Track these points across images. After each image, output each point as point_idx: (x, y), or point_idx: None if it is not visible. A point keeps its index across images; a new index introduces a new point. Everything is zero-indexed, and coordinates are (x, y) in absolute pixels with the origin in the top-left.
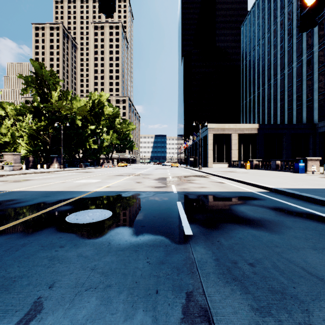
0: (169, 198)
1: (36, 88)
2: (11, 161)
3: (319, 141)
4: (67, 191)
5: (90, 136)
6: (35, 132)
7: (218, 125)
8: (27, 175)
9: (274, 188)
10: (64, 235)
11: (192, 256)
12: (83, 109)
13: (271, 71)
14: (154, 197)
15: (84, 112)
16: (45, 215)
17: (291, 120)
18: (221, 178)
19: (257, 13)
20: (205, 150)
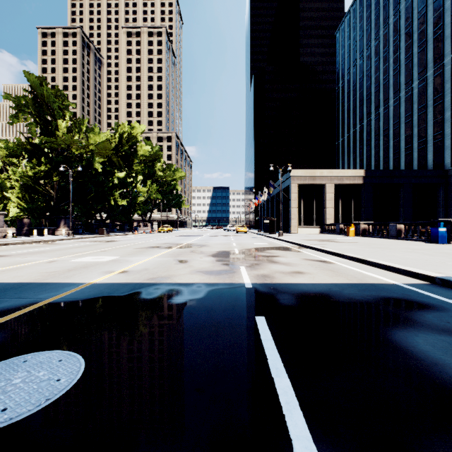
0: (238, 304)
1: (34, 114)
2: None
3: None
4: (39, 283)
5: (118, 187)
6: (31, 180)
7: (305, 171)
8: (5, 248)
9: (442, 278)
10: None
11: None
12: (105, 146)
13: (380, 94)
14: (206, 302)
15: (107, 152)
16: None
17: (411, 164)
18: (319, 252)
19: (360, 12)
20: (287, 208)
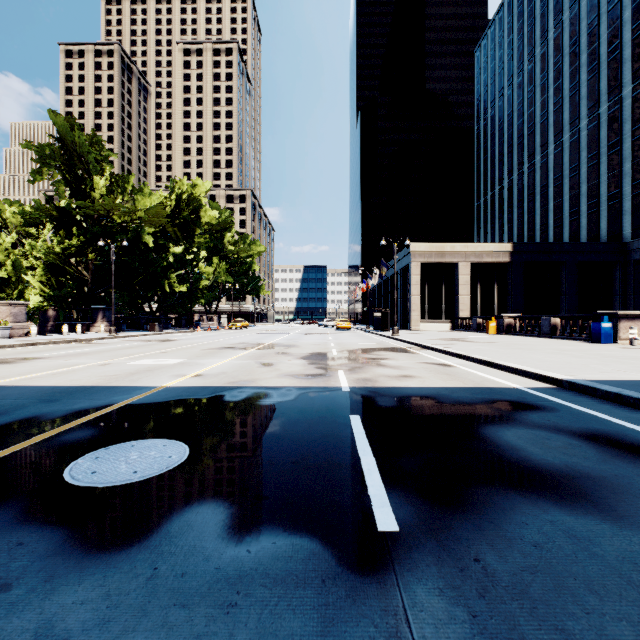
0: (332, 405)
1: (62, 169)
2: (7, 318)
3: (633, 279)
4: (104, 386)
5: (173, 267)
6: (59, 258)
7: (430, 245)
8: (35, 349)
9: (569, 381)
10: (35, 534)
11: (408, 636)
12: (157, 212)
13: (536, 138)
14: (298, 404)
15: (160, 219)
16: (20, 457)
17: (577, 235)
18: (441, 354)
19: (508, 22)
20: (405, 296)
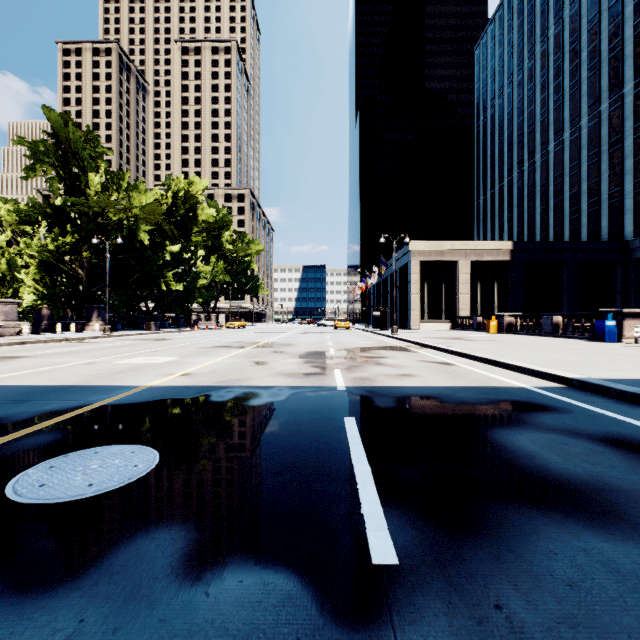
0: (326, 406)
1: (56, 166)
2: None
3: (635, 277)
4: (84, 385)
5: (170, 266)
6: (52, 256)
7: (430, 243)
8: (24, 347)
9: (580, 379)
10: None
11: None
12: (153, 209)
13: (536, 136)
14: (289, 405)
15: (156, 217)
16: None
17: (578, 233)
18: (442, 353)
19: (508, 20)
20: (405, 295)
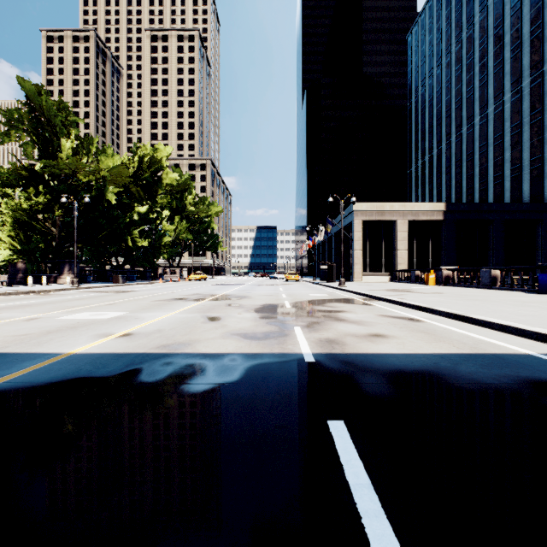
0: (295, 394)
1: (30, 131)
2: None
3: None
4: None
5: (138, 225)
6: (26, 214)
7: (371, 204)
8: None
9: None
10: None
11: None
12: (120, 172)
13: (463, 111)
14: (243, 390)
15: (123, 179)
16: None
17: (501, 196)
18: (398, 306)
19: (437, 10)
20: (348, 251)
